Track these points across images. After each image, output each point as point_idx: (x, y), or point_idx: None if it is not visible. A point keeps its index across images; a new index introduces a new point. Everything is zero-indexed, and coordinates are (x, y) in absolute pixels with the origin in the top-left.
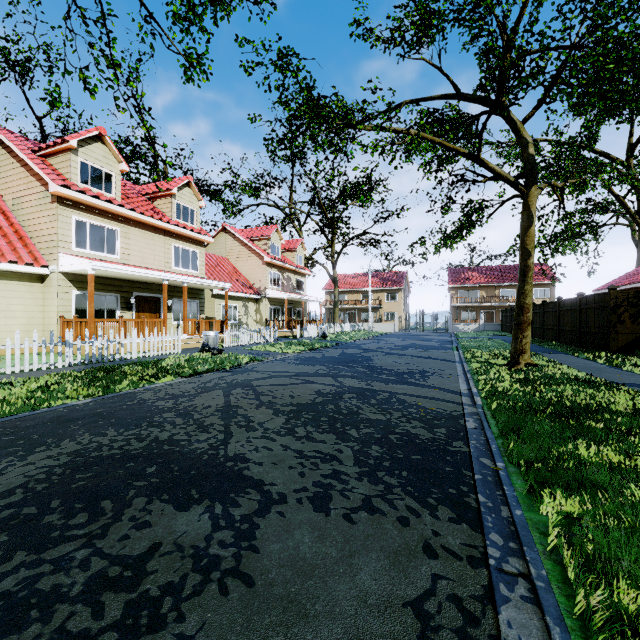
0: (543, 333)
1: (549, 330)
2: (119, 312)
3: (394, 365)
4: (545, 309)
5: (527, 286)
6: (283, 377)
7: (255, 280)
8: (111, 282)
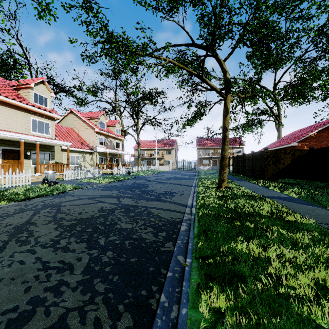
0: (237, 170)
1: (240, 169)
2: None
3: (158, 189)
4: (238, 159)
5: (226, 146)
6: (86, 199)
7: (90, 141)
8: None
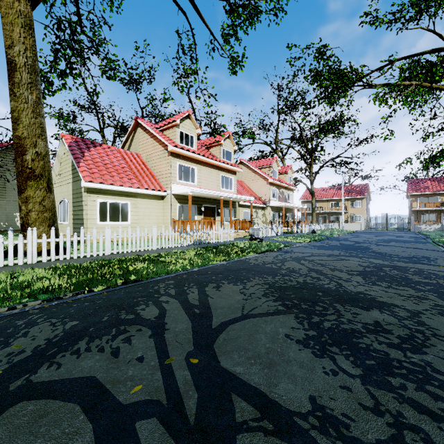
0: None
1: None
2: (196, 216)
3: (395, 252)
4: None
5: None
6: (321, 256)
7: (262, 195)
8: (193, 199)
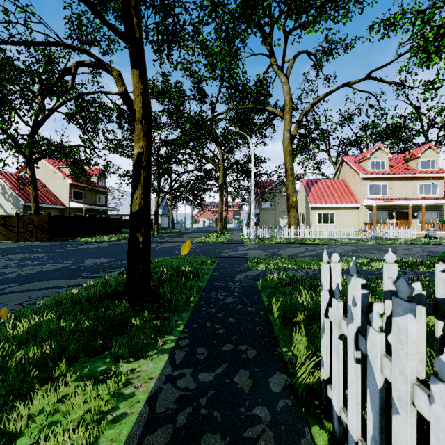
0: None
1: None
2: (387, 219)
3: None
4: None
5: None
6: None
7: None
8: (383, 207)
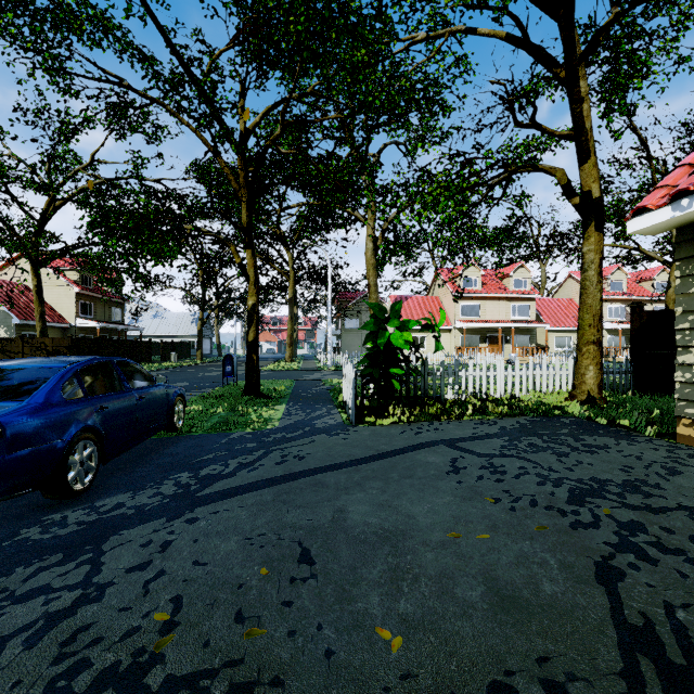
0: None
1: None
2: (480, 344)
3: None
4: None
5: None
6: None
7: None
8: (476, 330)
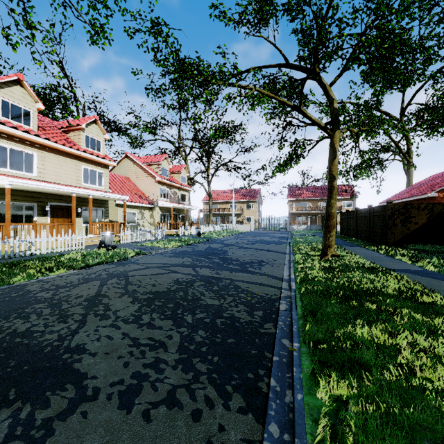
0: (347, 232)
1: (351, 230)
2: (36, 217)
3: (242, 256)
4: (348, 215)
5: (333, 200)
6: (155, 268)
7: (150, 194)
8: (29, 194)
